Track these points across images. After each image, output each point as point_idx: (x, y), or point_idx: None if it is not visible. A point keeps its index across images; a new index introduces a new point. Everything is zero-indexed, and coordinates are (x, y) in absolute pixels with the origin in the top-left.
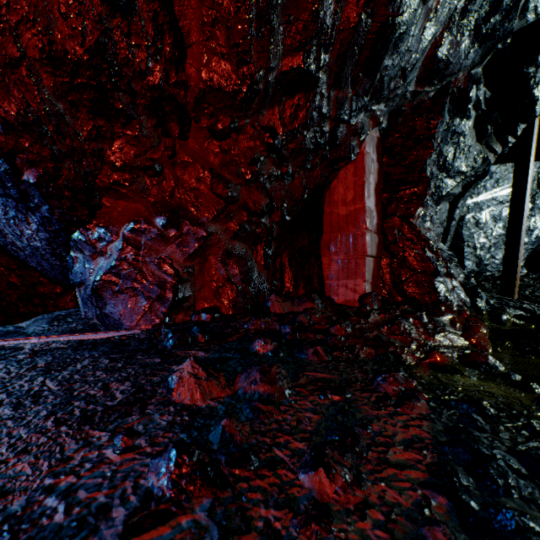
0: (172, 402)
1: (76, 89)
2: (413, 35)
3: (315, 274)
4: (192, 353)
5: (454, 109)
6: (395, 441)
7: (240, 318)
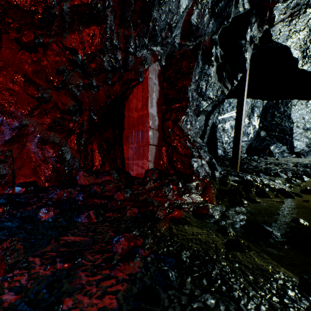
0: None
1: None
2: (173, 0)
3: (118, 157)
4: None
5: (204, 59)
6: None
7: (51, 189)
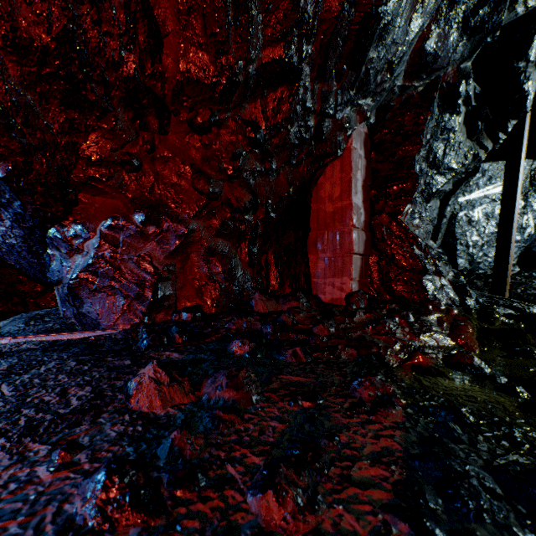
0: (129, 410)
1: (45, 80)
2: (399, 26)
3: (301, 272)
4: (166, 354)
5: (443, 104)
6: (362, 455)
7: (222, 317)
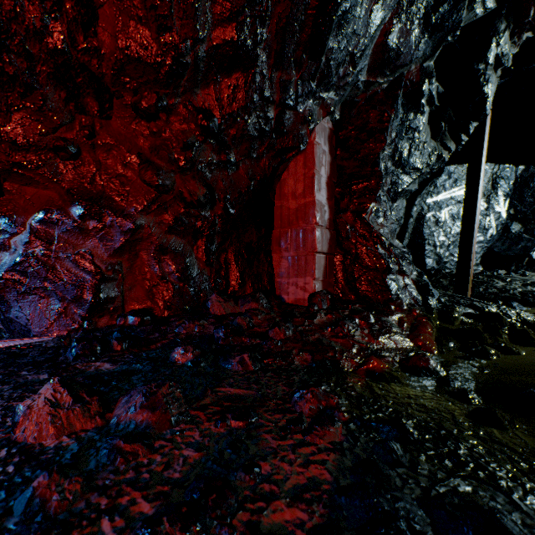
0: (11, 442)
1: None
2: (360, 16)
3: (264, 272)
4: (96, 365)
5: (408, 103)
6: (282, 490)
7: (173, 321)
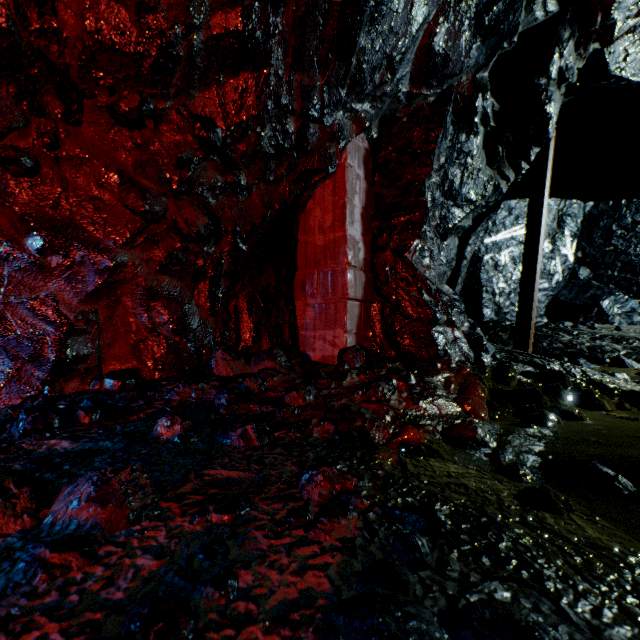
0: None
1: None
2: (398, 10)
3: (285, 323)
4: (50, 443)
5: (459, 121)
6: (262, 610)
7: (166, 384)
